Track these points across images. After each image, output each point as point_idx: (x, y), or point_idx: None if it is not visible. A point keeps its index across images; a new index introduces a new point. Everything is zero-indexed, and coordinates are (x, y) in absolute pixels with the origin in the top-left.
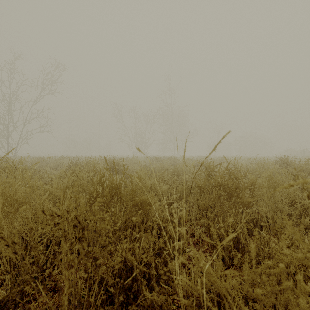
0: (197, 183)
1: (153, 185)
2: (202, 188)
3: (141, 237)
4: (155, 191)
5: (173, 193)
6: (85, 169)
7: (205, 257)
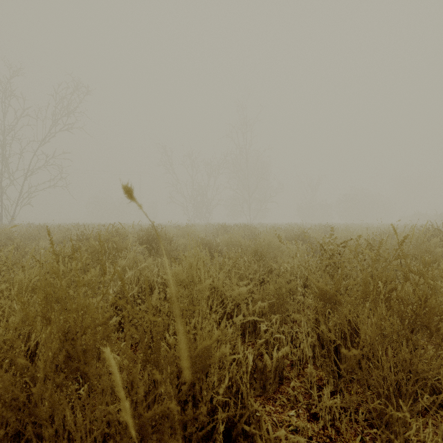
0: (317, 286)
1: (217, 285)
2: (331, 298)
3: None
4: (221, 293)
5: (257, 298)
6: (90, 248)
7: None
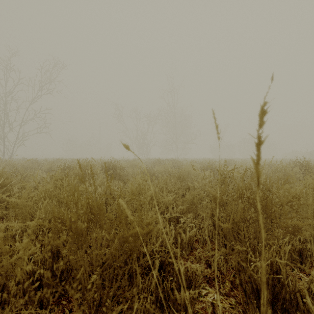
0: (212, 194)
1: (154, 195)
2: (219, 200)
3: (133, 298)
4: (157, 201)
5: (179, 204)
6: (74, 174)
7: (230, 307)
